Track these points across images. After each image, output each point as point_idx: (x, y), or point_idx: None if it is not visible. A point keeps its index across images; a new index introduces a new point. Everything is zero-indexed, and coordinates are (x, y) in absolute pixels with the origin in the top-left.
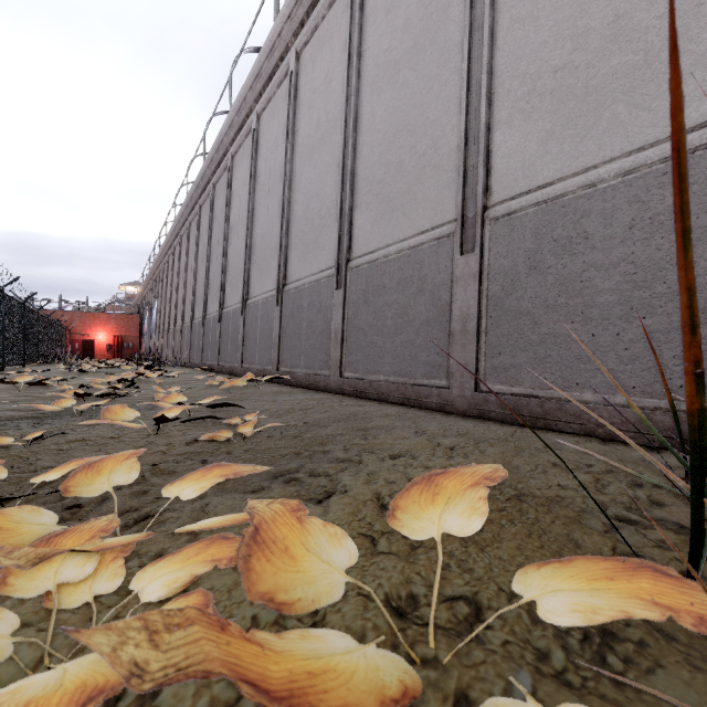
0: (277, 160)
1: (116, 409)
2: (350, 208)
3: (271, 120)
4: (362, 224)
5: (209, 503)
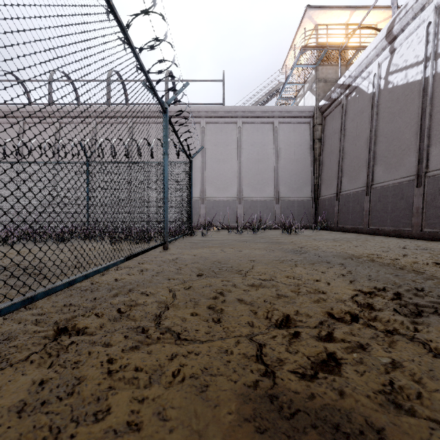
0: None
1: None
2: None
3: None
4: None
5: None
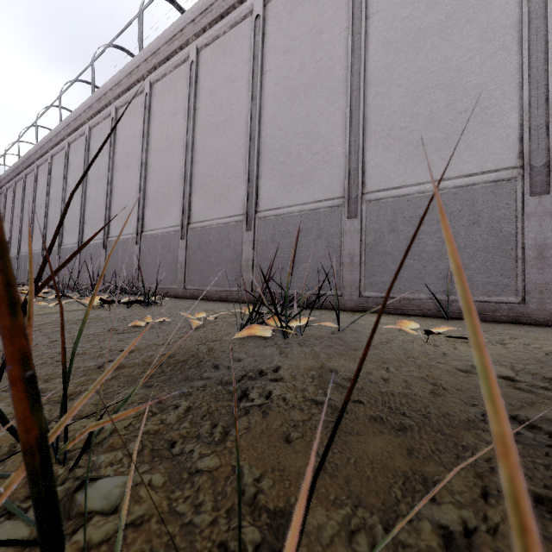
0: (60, 186)
1: None
2: (83, 223)
3: (58, 163)
4: (86, 230)
5: None
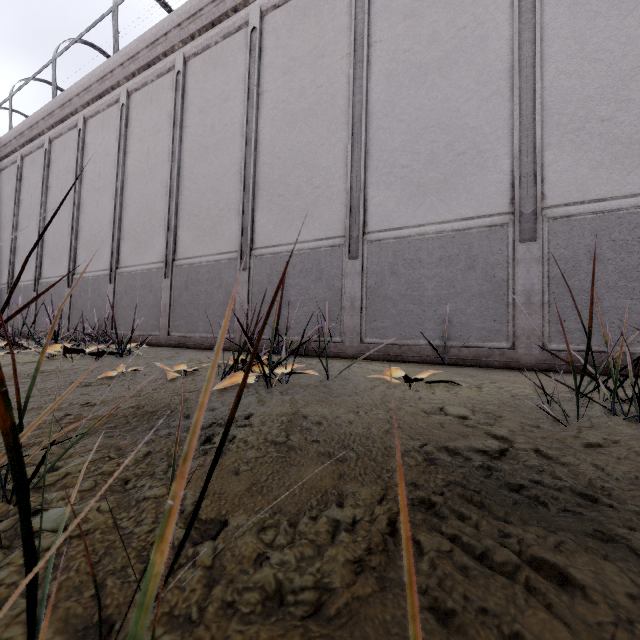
0: (11, 208)
1: None
2: (41, 256)
3: (7, 180)
4: (46, 265)
5: None
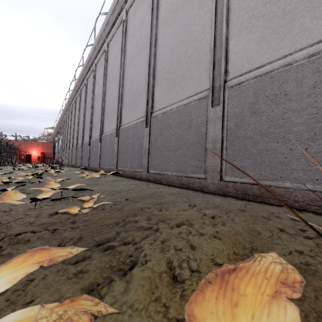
0: (117, 65)
1: (10, 193)
2: (153, 86)
3: (114, 46)
4: (159, 94)
5: (34, 279)
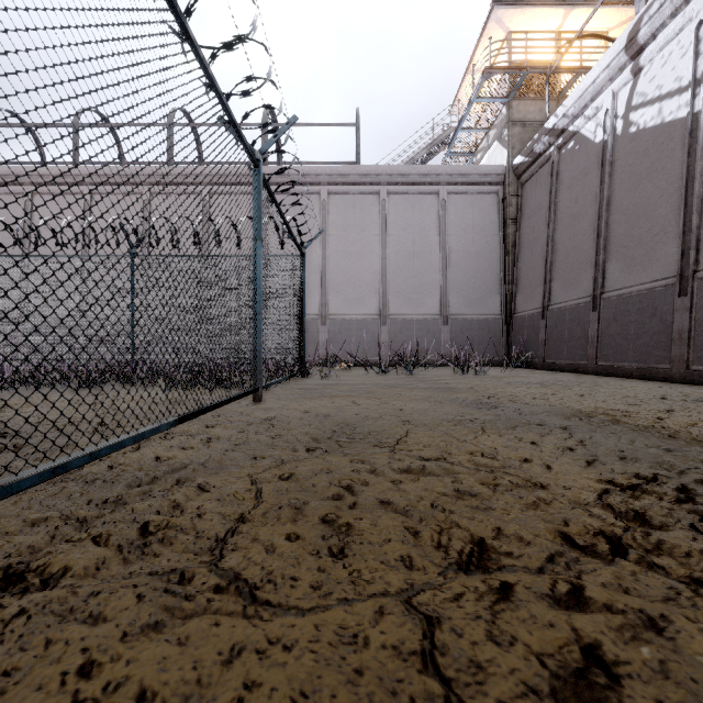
0: None
1: None
2: None
3: None
4: None
5: None
